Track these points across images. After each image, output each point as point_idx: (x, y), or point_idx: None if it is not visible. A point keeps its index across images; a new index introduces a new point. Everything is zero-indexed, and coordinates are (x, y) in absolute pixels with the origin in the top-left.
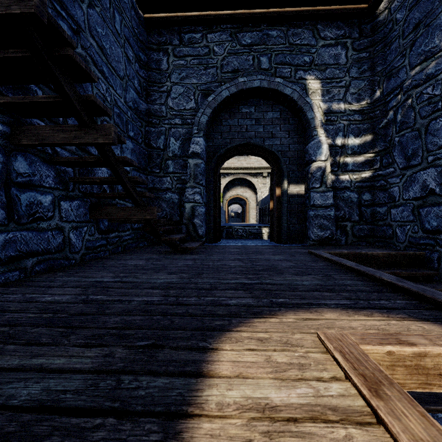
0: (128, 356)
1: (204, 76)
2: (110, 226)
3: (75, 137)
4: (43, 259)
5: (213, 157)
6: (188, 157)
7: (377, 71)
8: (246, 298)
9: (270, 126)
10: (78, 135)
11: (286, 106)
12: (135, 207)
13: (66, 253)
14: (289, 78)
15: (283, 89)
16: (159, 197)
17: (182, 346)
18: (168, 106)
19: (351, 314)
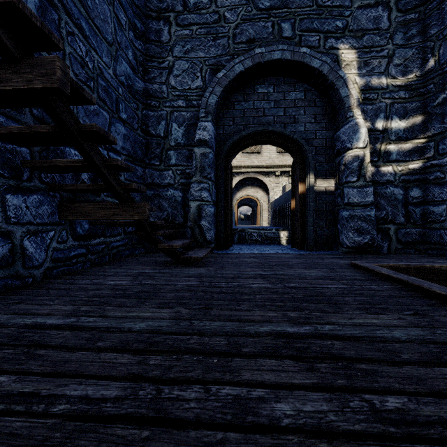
0: None
1: (212, 48)
2: (92, 230)
3: None
4: None
5: (223, 146)
6: (194, 146)
7: (430, 35)
8: (309, 392)
9: (292, 109)
10: (0, 75)
11: (313, 84)
12: (119, 204)
13: (17, 269)
14: (316, 48)
15: (310, 61)
16: (159, 194)
17: None
18: (170, 85)
19: None
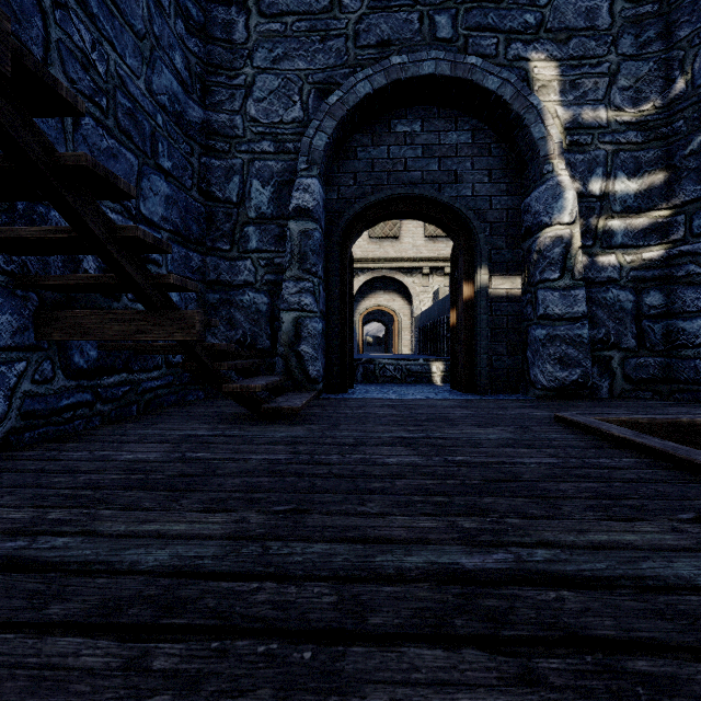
0: None
1: (320, 54)
2: (104, 360)
3: None
4: None
5: (338, 221)
6: (288, 218)
7: (678, 39)
8: None
9: (452, 160)
10: None
11: (486, 119)
12: (146, 312)
13: None
14: (493, 57)
15: (482, 79)
16: (230, 300)
17: None
18: (248, 116)
19: None
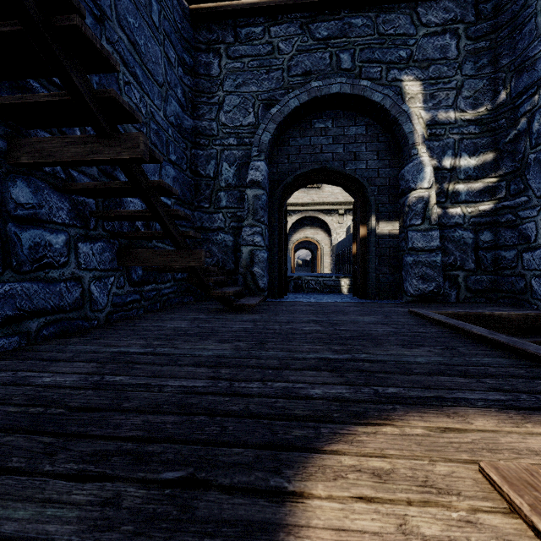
0: (144, 504)
1: (266, 81)
2: (145, 276)
3: (91, 152)
4: (54, 319)
5: (277, 186)
6: (246, 187)
7: (501, 65)
8: (335, 386)
9: (352, 145)
10: (95, 148)
11: (375, 118)
12: (175, 251)
13: (86, 312)
14: (378, 80)
15: (371, 95)
16: (209, 239)
17: (240, 483)
18: (220, 122)
19: (518, 421)
